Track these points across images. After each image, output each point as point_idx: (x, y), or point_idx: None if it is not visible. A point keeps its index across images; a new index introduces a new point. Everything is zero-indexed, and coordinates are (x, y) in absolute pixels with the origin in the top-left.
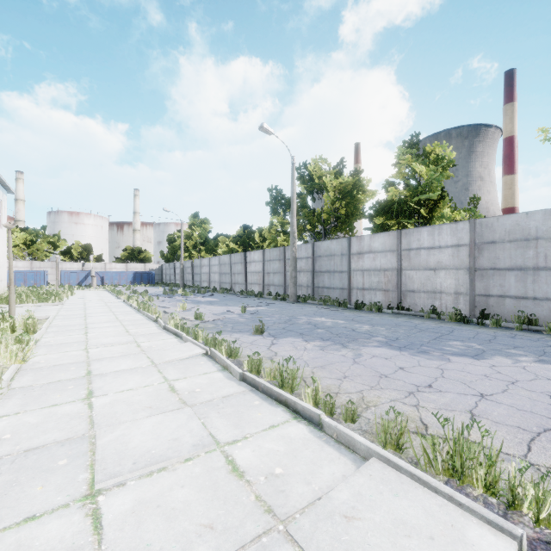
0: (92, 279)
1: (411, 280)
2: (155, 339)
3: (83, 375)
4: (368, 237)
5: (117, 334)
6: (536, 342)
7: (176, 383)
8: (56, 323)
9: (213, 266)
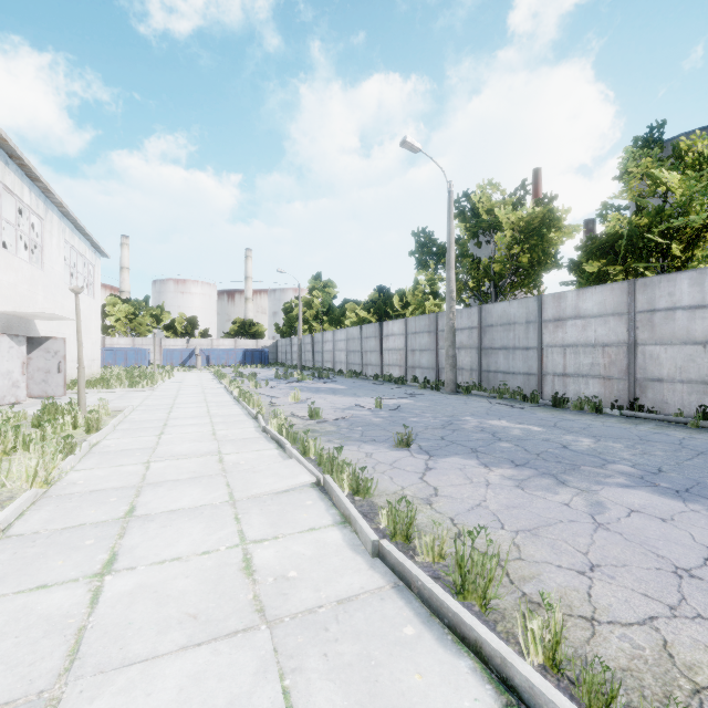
0: (196, 358)
1: (656, 361)
2: (247, 449)
3: (120, 516)
4: (572, 293)
5: (199, 438)
6: None
7: (258, 550)
8: (133, 416)
9: (338, 342)
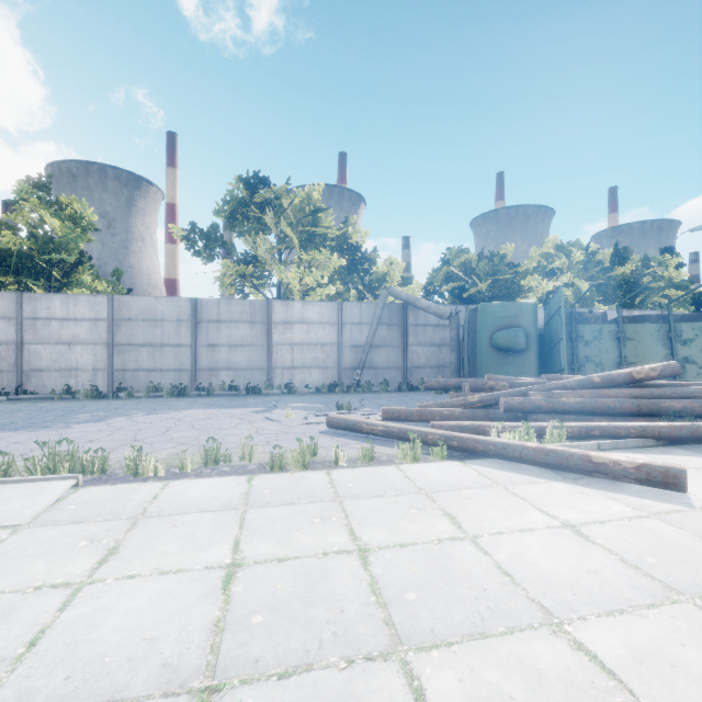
0: None
1: (39, 356)
2: None
3: None
4: None
5: None
6: (154, 403)
7: None
8: None
9: None
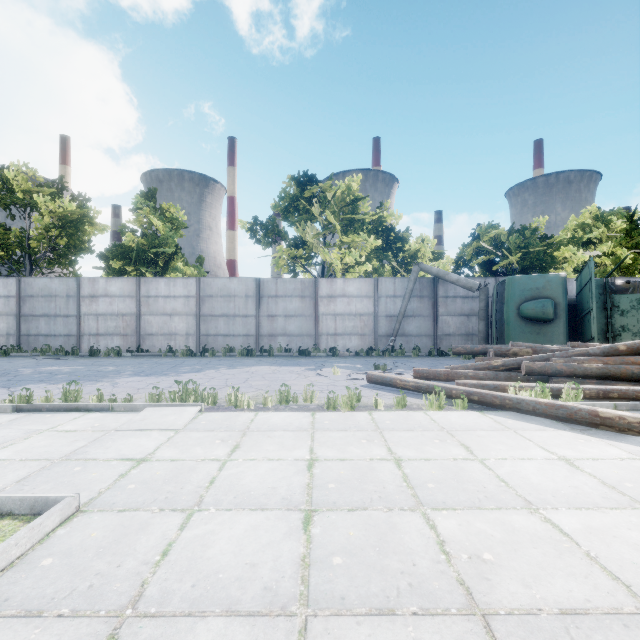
0: None
1: (151, 324)
2: None
3: None
4: (103, 280)
5: None
6: (231, 361)
7: None
8: None
9: None
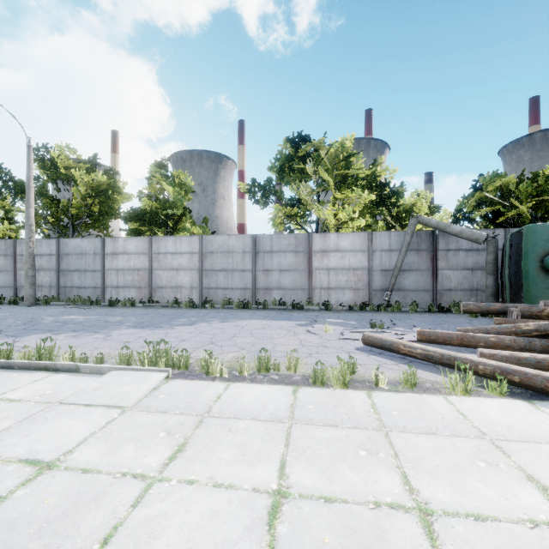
0: None
1: (160, 278)
2: None
3: None
4: (122, 239)
5: None
6: (227, 313)
7: None
8: None
9: None
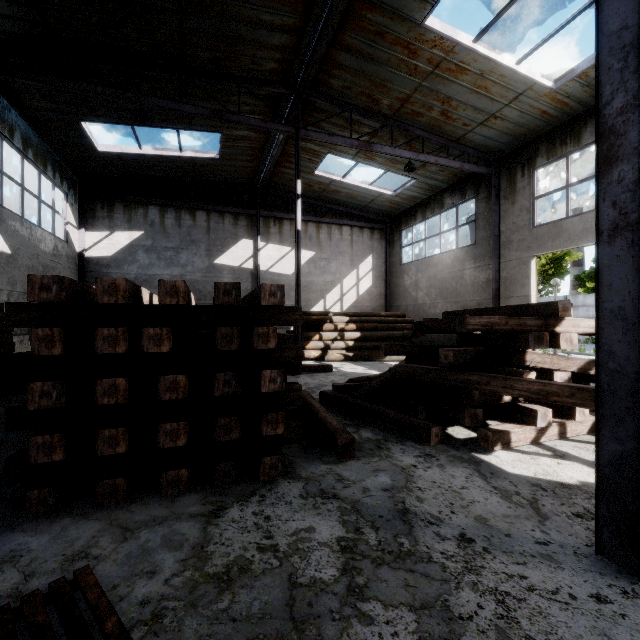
0: None
1: None
2: None
3: None
4: (581, 296)
5: None
6: None
7: None
8: None
9: None
